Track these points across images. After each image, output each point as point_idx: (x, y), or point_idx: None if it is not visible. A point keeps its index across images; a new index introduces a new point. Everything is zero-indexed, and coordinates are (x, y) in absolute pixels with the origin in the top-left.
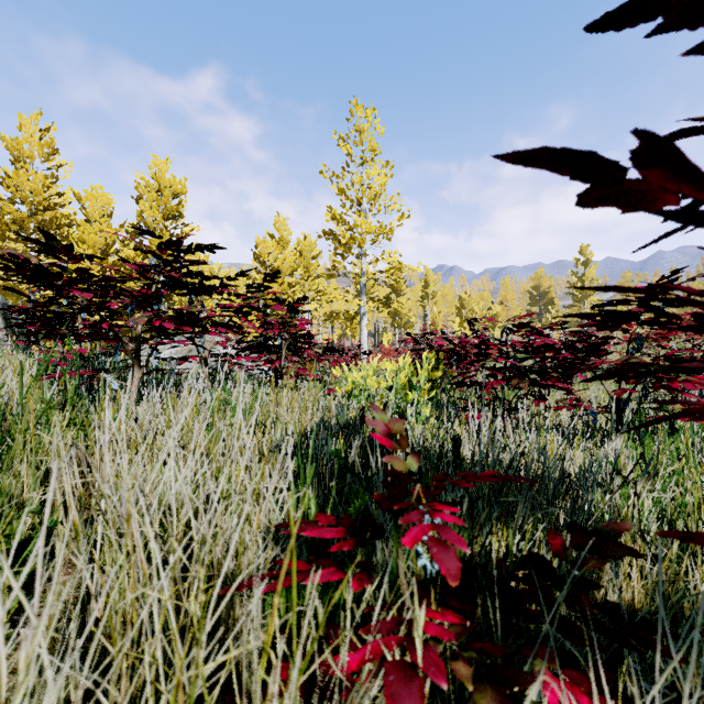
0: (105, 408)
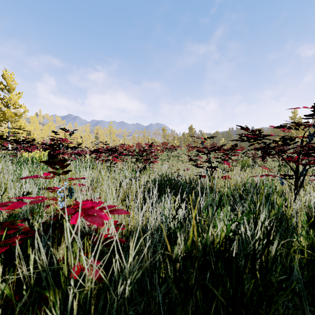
0: None
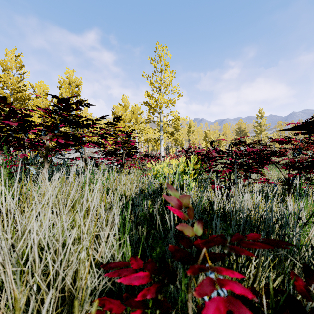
0: (24, 184)
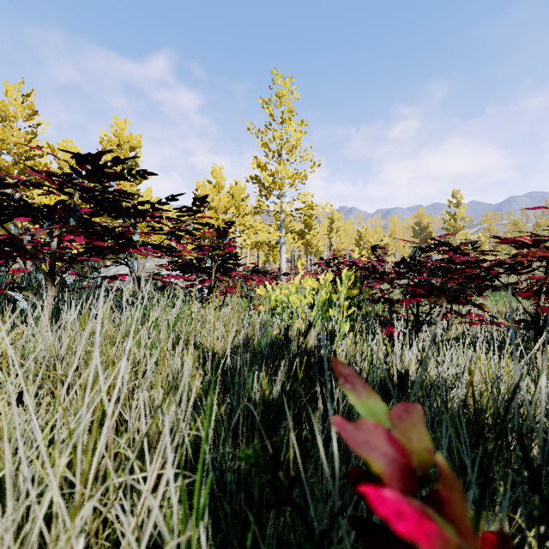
0: None
